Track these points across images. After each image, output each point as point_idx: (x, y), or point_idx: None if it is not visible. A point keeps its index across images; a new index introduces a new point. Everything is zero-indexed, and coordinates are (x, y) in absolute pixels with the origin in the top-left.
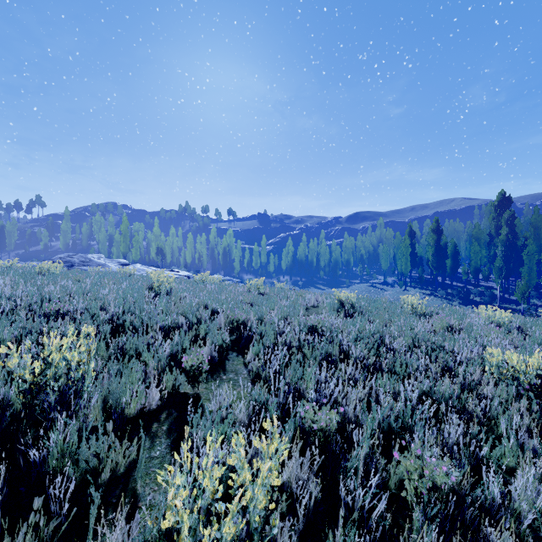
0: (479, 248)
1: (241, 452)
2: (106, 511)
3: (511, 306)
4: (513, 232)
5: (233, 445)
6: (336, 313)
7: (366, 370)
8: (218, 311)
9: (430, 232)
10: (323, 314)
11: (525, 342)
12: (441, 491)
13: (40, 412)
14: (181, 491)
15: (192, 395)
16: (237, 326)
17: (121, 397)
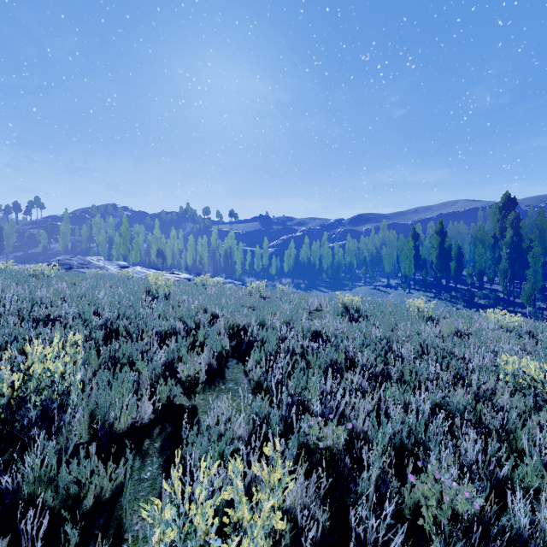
0: (484, 250)
1: (239, 484)
2: (87, 544)
3: (516, 310)
4: (518, 234)
5: (230, 472)
6: (340, 317)
7: (373, 379)
8: (217, 315)
9: (434, 234)
10: (327, 318)
11: (538, 348)
12: (462, 519)
13: (21, 428)
14: (168, 531)
15: (188, 407)
16: (237, 331)
17: (110, 411)
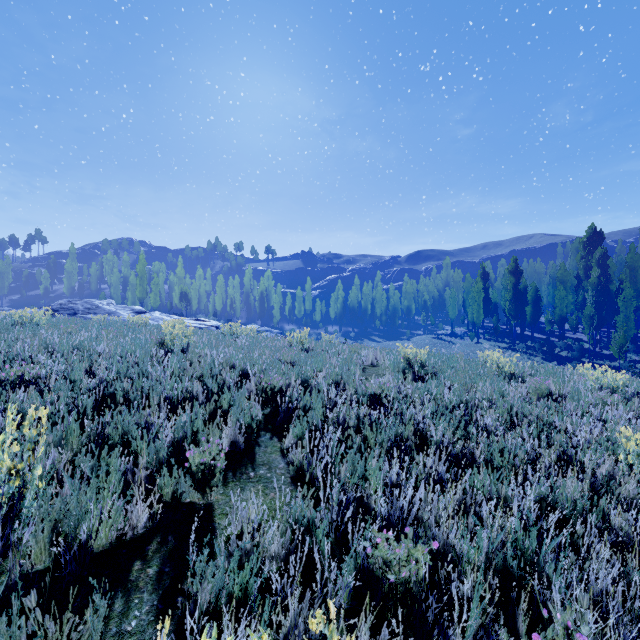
0: (565, 293)
1: None
2: None
3: (604, 363)
4: (606, 274)
5: None
6: (402, 375)
7: (452, 460)
8: (248, 373)
9: (506, 274)
10: (386, 377)
11: None
12: None
13: None
14: None
15: (202, 506)
16: (273, 395)
17: (83, 521)
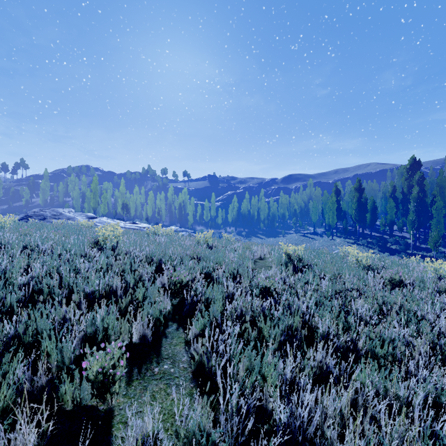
0: (394, 204)
1: None
2: None
3: (422, 253)
4: (423, 190)
5: None
6: (285, 267)
7: (336, 350)
8: (163, 267)
9: (352, 191)
10: (272, 269)
11: None
12: None
13: None
14: None
15: (102, 412)
16: (180, 288)
17: None
